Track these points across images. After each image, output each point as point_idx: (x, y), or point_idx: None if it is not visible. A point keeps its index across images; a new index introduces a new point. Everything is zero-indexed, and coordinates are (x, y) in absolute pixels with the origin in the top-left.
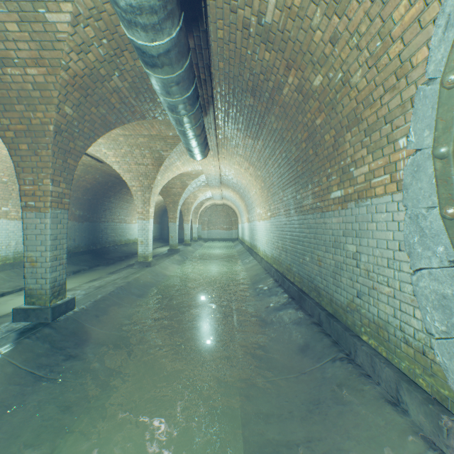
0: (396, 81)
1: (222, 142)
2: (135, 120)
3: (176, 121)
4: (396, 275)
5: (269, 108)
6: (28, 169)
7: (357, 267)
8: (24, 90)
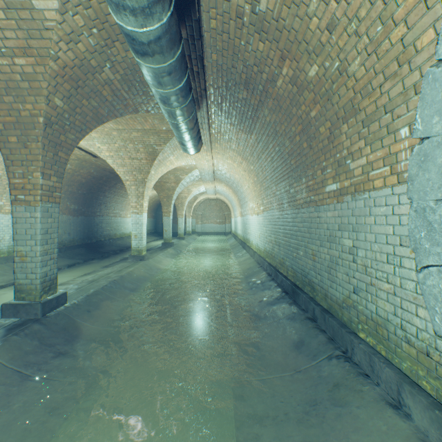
0: (398, 67)
1: (215, 137)
2: (127, 113)
3: (169, 114)
4: (397, 271)
5: (263, 101)
6: (17, 162)
7: (353, 262)
8: (12, 81)
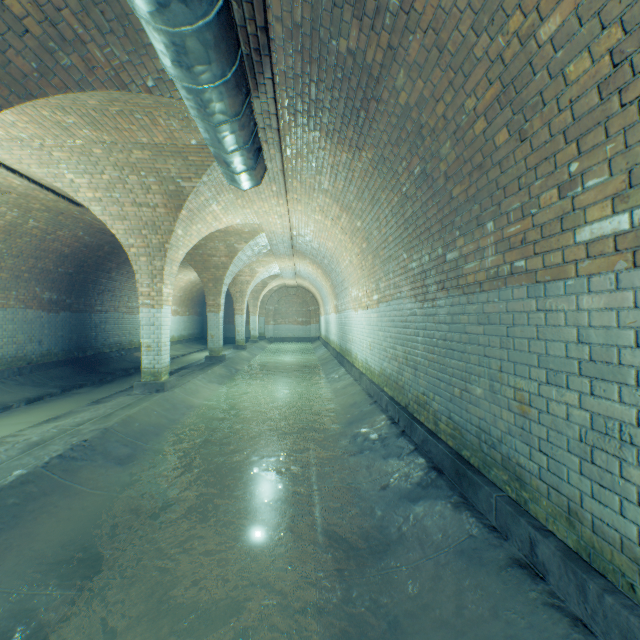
0: None
1: (292, 165)
2: (97, 85)
3: (170, 53)
4: None
5: (397, 46)
6: None
7: None
8: None
